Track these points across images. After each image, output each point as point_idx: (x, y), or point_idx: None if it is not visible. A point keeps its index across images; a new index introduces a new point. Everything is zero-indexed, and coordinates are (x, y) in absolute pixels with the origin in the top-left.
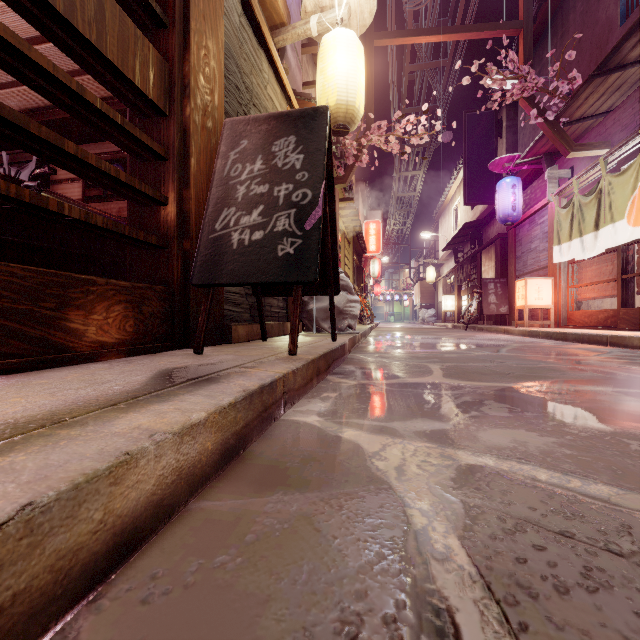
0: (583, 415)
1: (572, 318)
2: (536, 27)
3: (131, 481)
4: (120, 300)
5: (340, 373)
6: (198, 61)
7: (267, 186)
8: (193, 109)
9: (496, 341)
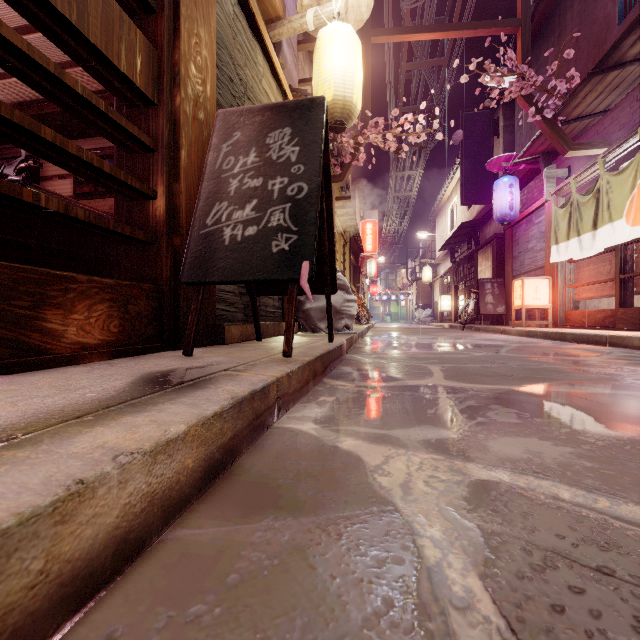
0: (596, 421)
1: (569, 318)
2: (533, 26)
3: (85, 516)
4: (104, 299)
5: (337, 375)
6: (189, 49)
7: (261, 179)
8: (183, 99)
9: (494, 341)
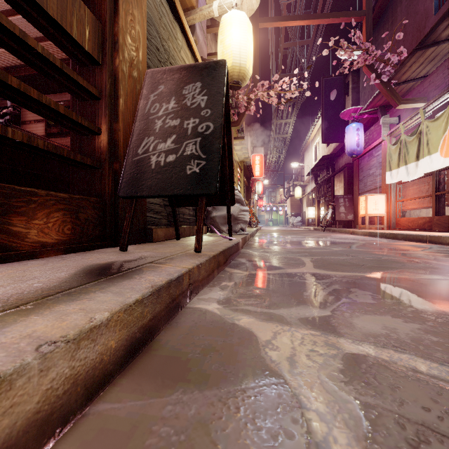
0: (433, 301)
1: (399, 223)
2: (373, 17)
3: (1, 408)
4: (59, 208)
5: (235, 265)
6: (125, 24)
7: (179, 120)
8: (121, 61)
9: (347, 239)
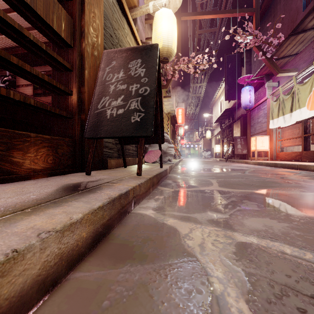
0: (298, 209)
1: (279, 156)
2: (261, 12)
3: (18, 271)
4: (44, 146)
5: (164, 184)
6: (89, 19)
7: (126, 85)
8: (86, 44)
9: (242, 167)
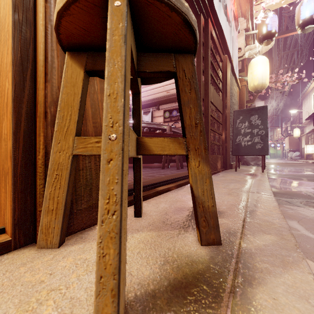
0: None
1: None
2: None
3: None
4: (220, 159)
5: (270, 178)
6: (227, 97)
7: (250, 130)
8: (227, 110)
9: None
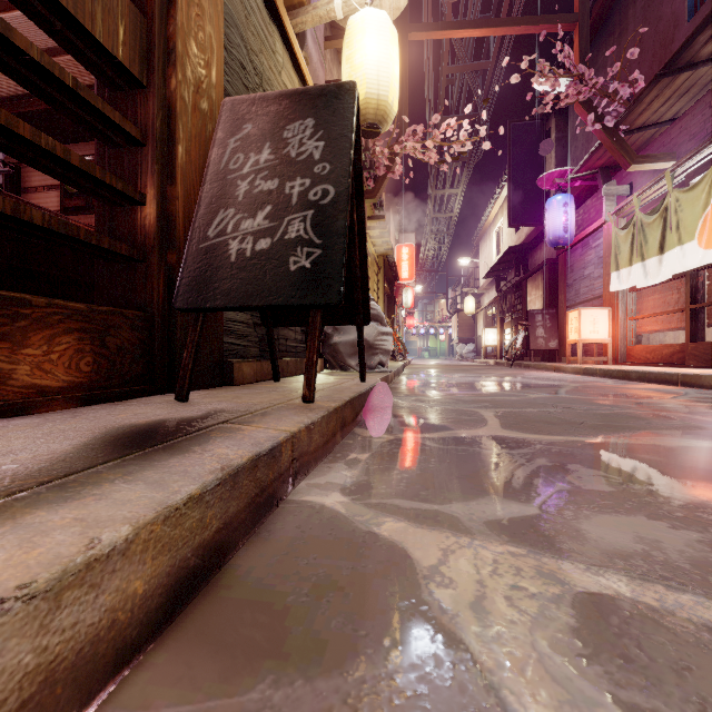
0: (711, 488)
1: (632, 354)
2: (590, 25)
3: None
4: (71, 328)
5: None
6: (188, 21)
7: (276, 181)
8: (181, 82)
9: (549, 380)
